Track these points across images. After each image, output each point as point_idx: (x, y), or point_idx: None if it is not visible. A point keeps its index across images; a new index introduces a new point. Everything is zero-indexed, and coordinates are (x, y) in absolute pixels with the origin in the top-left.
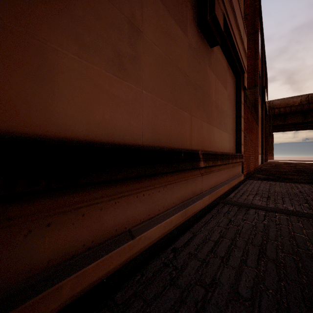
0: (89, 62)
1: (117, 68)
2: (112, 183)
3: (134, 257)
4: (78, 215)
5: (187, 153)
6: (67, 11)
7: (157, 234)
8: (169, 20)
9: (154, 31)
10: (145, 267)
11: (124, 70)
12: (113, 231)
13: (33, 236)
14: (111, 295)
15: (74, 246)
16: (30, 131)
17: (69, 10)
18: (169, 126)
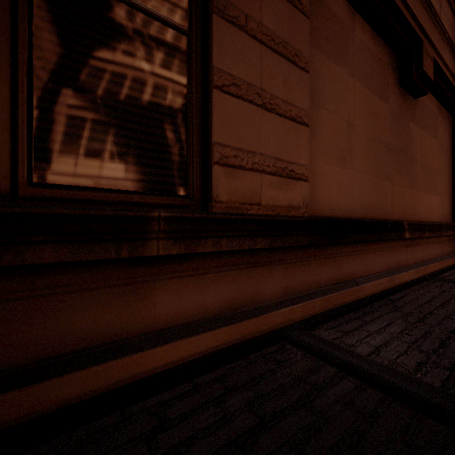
0: (329, 165)
1: (341, 162)
2: (348, 244)
3: (358, 299)
4: (333, 261)
5: (393, 224)
6: (321, 138)
7: (371, 289)
8: (373, 100)
9: (362, 119)
10: (371, 304)
11: (345, 161)
12: (346, 277)
13: (321, 267)
14: (356, 309)
15: (332, 278)
16: (309, 213)
17: (321, 136)
18: (373, 199)
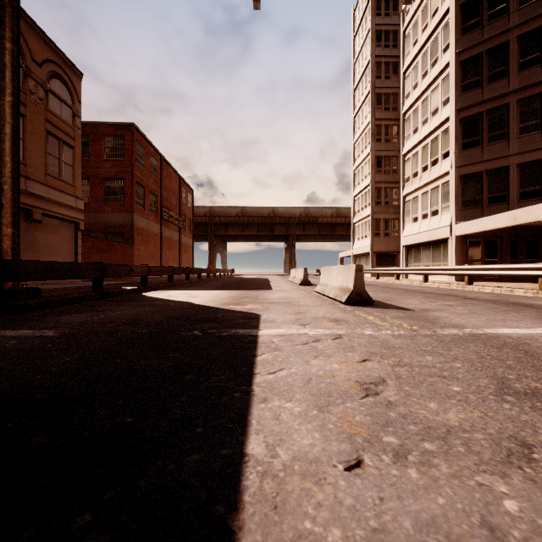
0: None
1: None
2: None
3: None
4: None
5: None
6: None
7: None
8: None
9: None
10: None
11: None
12: None
13: None
14: None
15: None
16: None
17: None
18: None
